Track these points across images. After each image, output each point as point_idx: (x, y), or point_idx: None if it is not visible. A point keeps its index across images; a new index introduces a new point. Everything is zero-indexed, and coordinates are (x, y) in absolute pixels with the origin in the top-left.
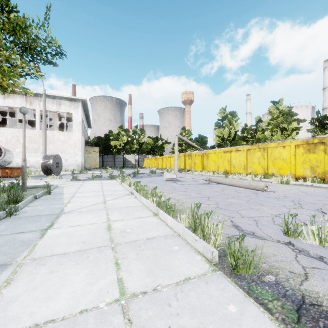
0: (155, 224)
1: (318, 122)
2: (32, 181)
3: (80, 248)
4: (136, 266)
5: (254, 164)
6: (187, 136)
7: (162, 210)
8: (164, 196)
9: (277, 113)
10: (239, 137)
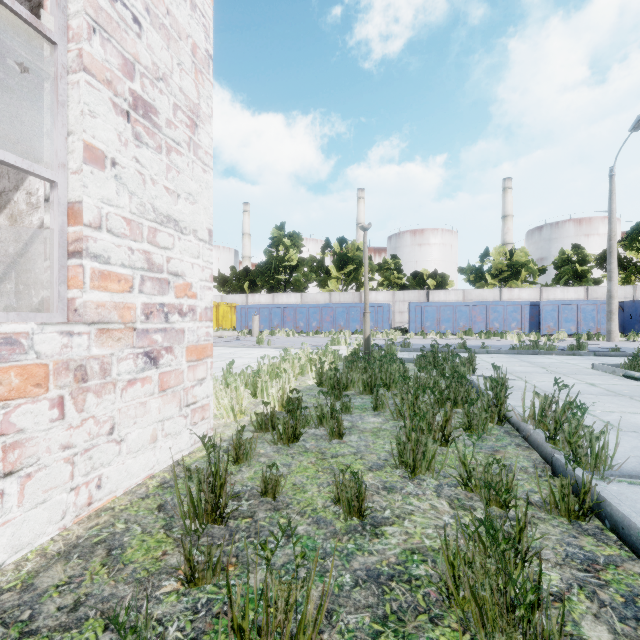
0: None
1: (218, 280)
2: None
3: None
4: None
5: None
6: None
7: None
8: None
9: None
10: None
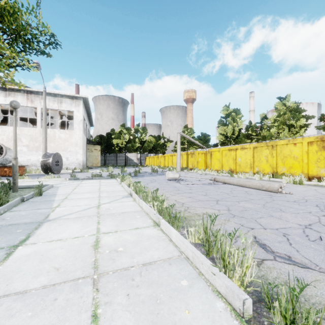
0: (155, 239)
1: None
2: (28, 180)
3: (49, 281)
4: (123, 322)
5: (262, 162)
6: (189, 134)
7: (164, 218)
8: (167, 199)
9: (283, 109)
10: (243, 135)
